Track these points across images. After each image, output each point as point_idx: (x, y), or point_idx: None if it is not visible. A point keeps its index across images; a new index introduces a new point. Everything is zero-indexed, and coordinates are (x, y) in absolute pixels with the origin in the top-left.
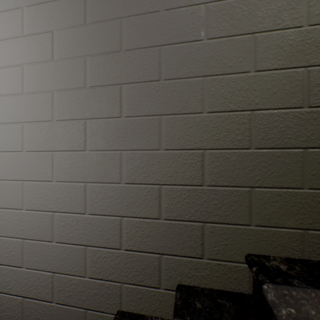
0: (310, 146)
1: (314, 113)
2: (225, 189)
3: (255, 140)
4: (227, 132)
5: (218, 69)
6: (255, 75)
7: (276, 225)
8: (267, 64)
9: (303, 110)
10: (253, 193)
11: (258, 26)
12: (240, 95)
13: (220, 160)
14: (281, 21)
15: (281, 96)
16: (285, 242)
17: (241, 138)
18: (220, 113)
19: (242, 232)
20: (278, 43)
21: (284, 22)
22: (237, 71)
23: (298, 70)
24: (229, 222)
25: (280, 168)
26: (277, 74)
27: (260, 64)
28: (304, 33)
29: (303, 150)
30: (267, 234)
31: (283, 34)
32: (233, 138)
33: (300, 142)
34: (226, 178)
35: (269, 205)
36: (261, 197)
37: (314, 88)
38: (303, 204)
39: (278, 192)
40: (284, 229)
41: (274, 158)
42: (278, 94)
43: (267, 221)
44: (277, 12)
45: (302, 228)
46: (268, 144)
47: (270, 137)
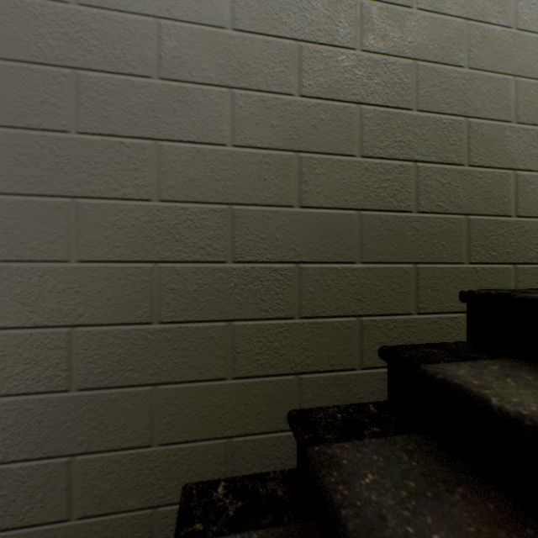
0: (162, 380)
1: (167, 331)
2: (25, 466)
3: (79, 375)
4: (28, 364)
5: (11, 251)
6: (79, 268)
7: (112, 510)
8: (98, 251)
9: (152, 326)
10: (76, 465)
11: (83, 187)
12: (52, 300)
13: (14, 414)
14: (120, 185)
15: (120, 304)
16: (127, 533)
17: (54, 374)
18: (14, 330)
19: (56, 535)
20: (115, 220)
21: (125, 188)
22: (47, 257)
23: (145, 266)
24: (31, 522)
25: (119, 418)
26: (114, 268)
27: (88, 249)
28: (154, 210)
29: (152, 388)
30: (98, 528)
31: (123, 207)
32: (39, 374)
33: (149, 375)
34: (26, 445)
35: (102, 480)
36: (89, 469)
37: (168, 295)
38: (153, 469)
39: (116, 457)
40: (125, 513)
41: (110, 403)
42: (116, 300)
43: (98, 507)
44: (114, 170)
45: (151, 506)
46: (101, 381)
47: (103, 370)
